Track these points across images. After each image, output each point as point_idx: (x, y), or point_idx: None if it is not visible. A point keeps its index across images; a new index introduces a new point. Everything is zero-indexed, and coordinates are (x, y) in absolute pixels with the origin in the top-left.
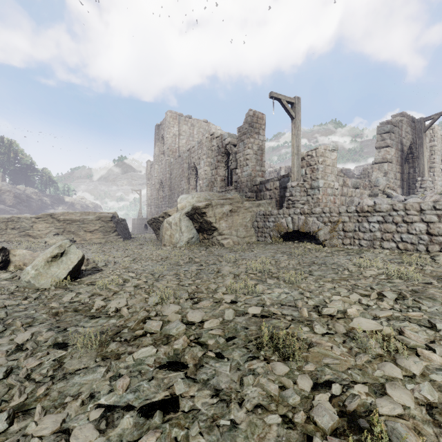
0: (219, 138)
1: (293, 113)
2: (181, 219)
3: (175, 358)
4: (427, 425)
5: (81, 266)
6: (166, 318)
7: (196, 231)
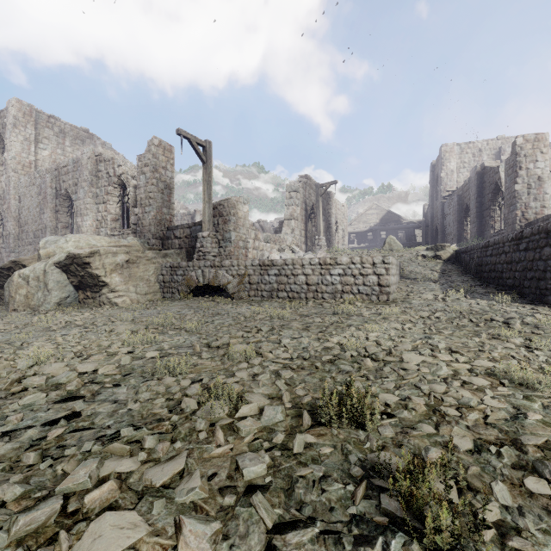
0: (110, 163)
1: (204, 157)
2: (48, 272)
3: (70, 395)
4: (249, 382)
5: None
6: (49, 375)
7: (73, 287)
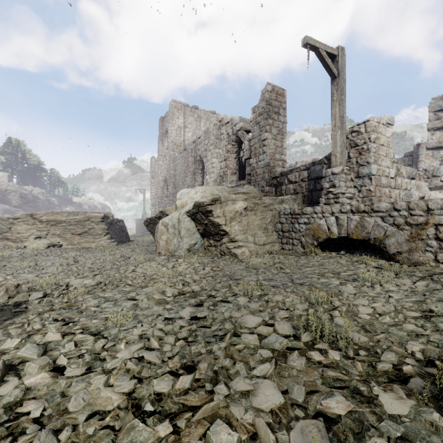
0: (229, 124)
1: (335, 70)
2: (181, 220)
3: None
4: None
5: (1, 300)
6: None
7: (200, 235)
